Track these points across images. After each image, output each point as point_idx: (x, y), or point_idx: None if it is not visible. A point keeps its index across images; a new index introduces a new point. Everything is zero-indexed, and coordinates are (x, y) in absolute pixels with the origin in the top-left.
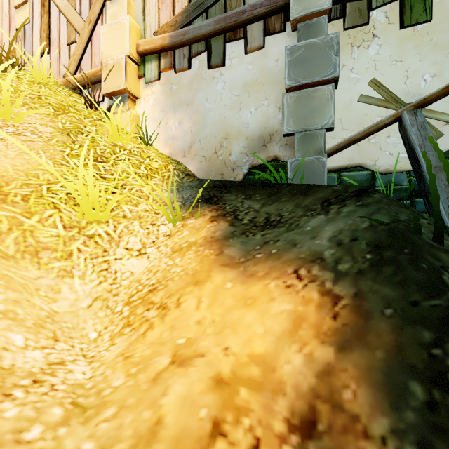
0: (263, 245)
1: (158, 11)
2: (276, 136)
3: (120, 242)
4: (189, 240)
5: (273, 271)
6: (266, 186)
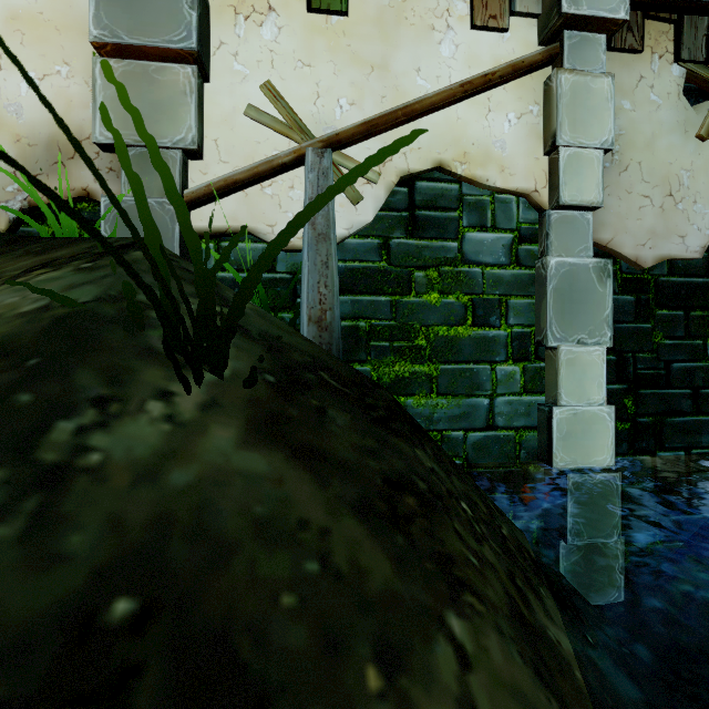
0: None
1: None
2: (87, 147)
3: None
4: None
5: None
6: (19, 241)
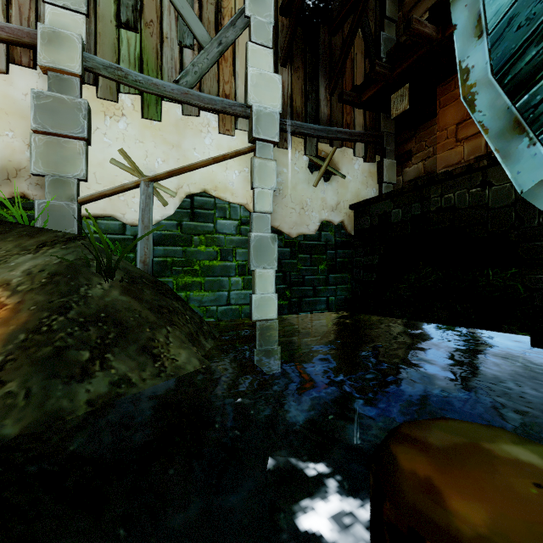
0: None
1: None
2: (24, 173)
3: None
4: None
5: None
6: (1, 224)
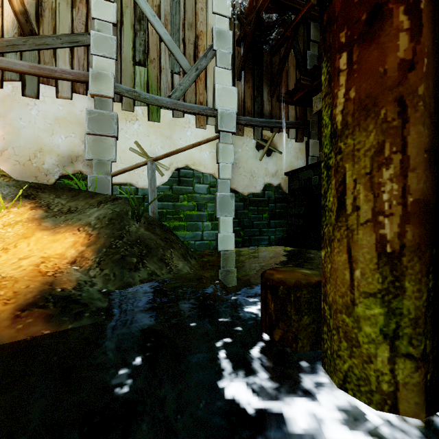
0: (65, 221)
1: None
2: (80, 158)
3: None
4: (16, 219)
5: (69, 230)
6: (72, 190)
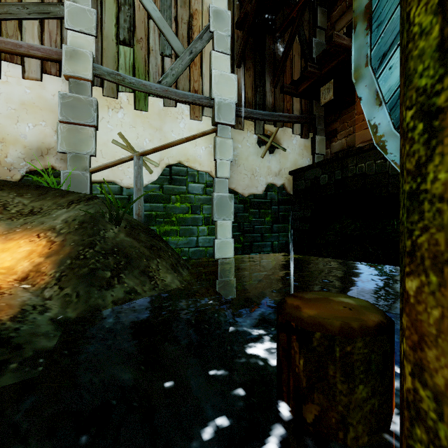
0: (23, 224)
1: None
2: (52, 151)
3: None
4: None
5: (25, 236)
6: (40, 188)
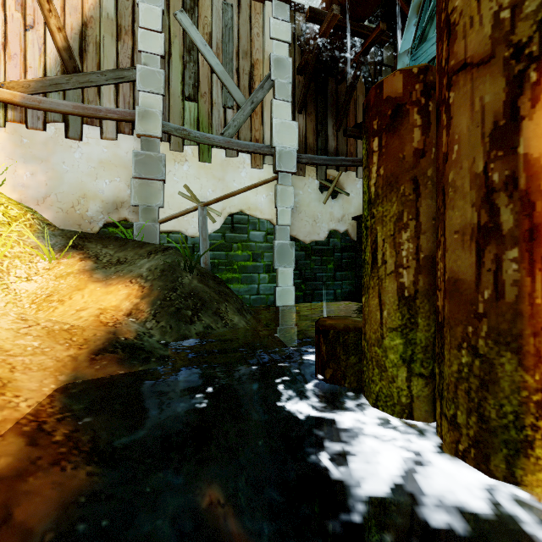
0: (116, 272)
1: (4, 63)
2: (126, 204)
3: (10, 273)
4: (67, 271)
5: (121, 282)
6: (119, 239)
